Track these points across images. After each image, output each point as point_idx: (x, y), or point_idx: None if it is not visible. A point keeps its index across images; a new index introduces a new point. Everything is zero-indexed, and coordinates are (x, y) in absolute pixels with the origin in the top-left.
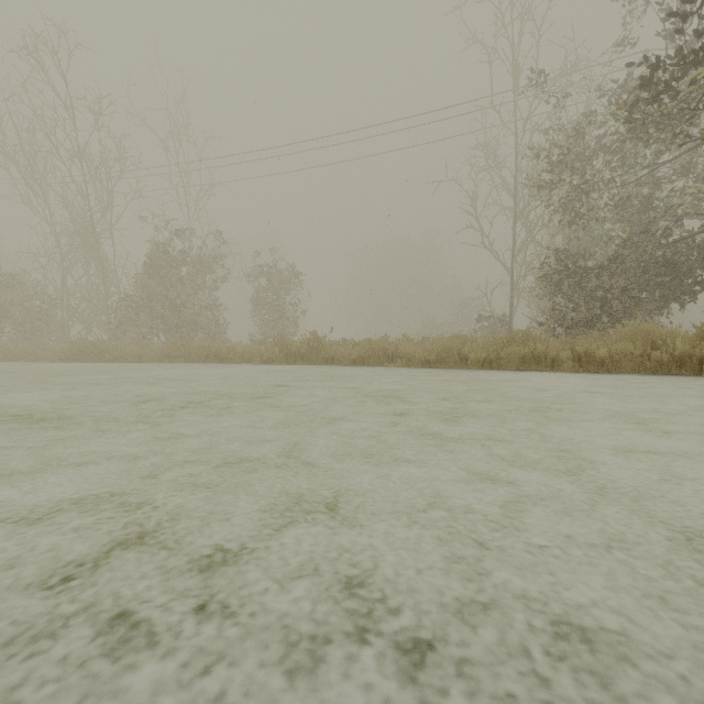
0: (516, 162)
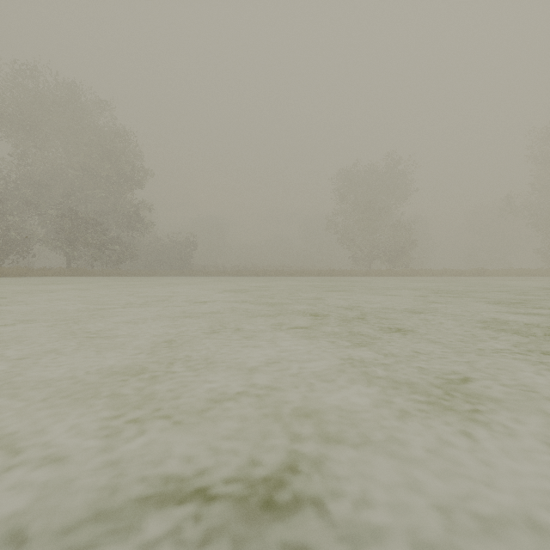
0: None
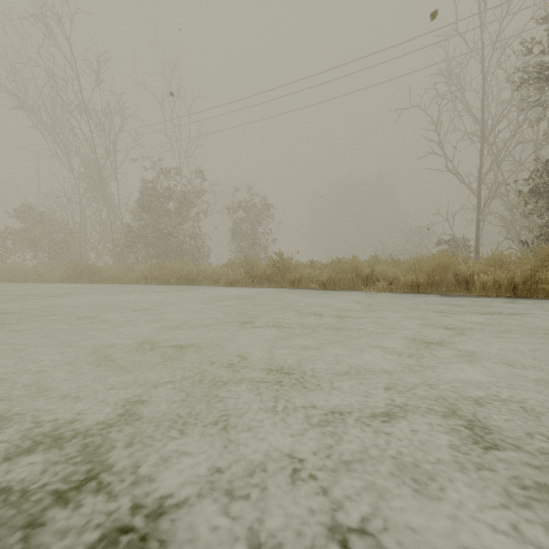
0: (484, 82)
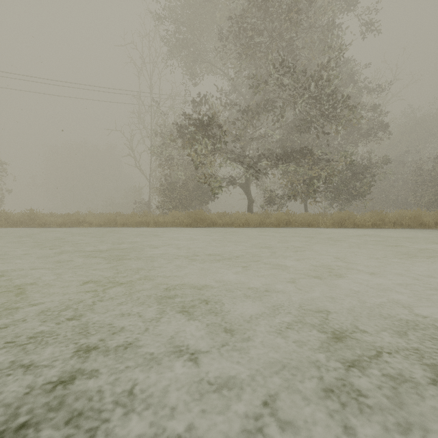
0: (151, 129)
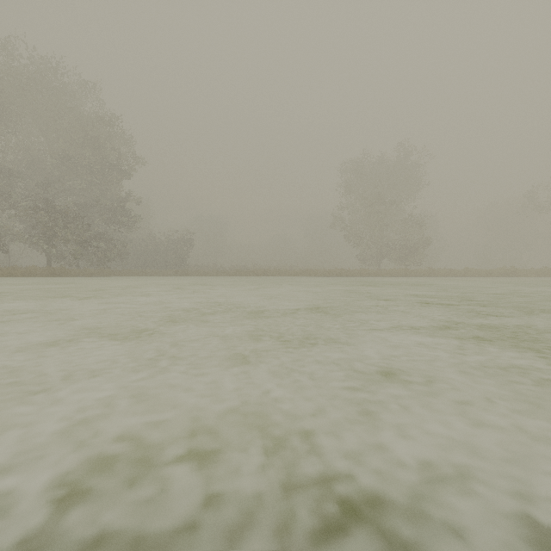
0: None
